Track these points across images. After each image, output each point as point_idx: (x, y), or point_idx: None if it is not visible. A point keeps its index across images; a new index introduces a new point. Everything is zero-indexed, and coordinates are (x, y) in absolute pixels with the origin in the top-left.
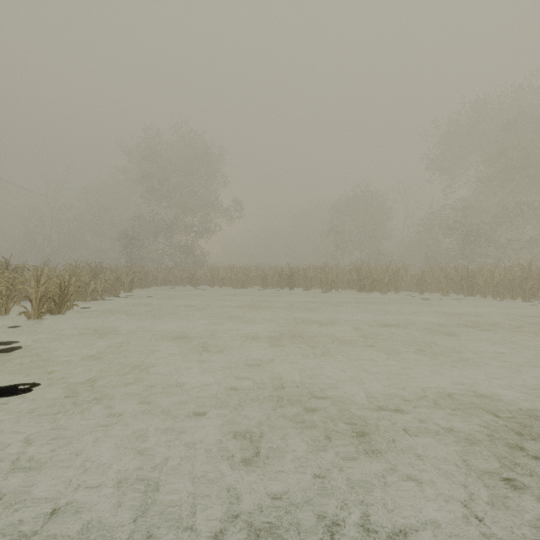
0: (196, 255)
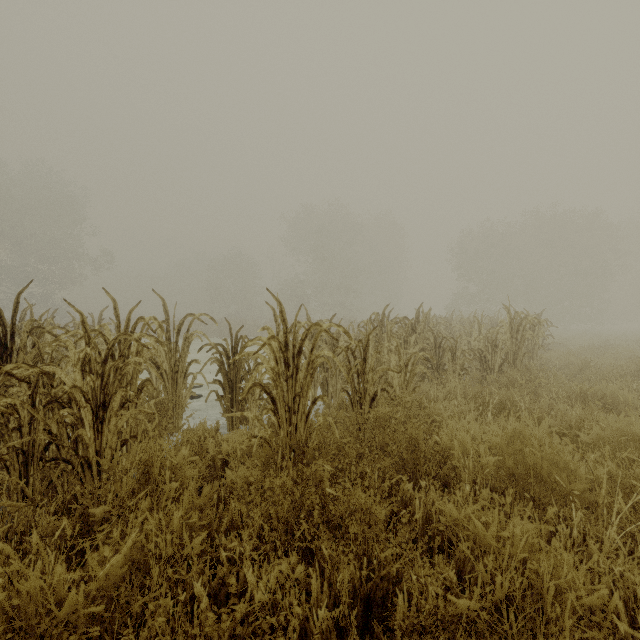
0: (56, 306)
